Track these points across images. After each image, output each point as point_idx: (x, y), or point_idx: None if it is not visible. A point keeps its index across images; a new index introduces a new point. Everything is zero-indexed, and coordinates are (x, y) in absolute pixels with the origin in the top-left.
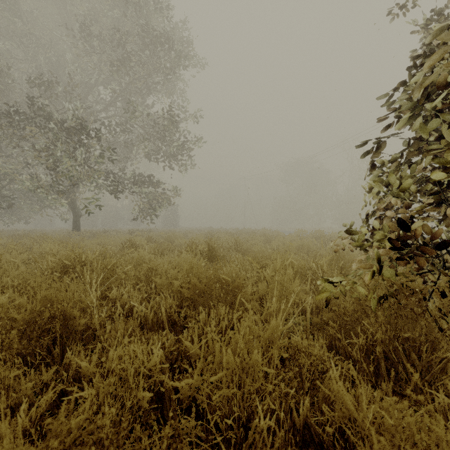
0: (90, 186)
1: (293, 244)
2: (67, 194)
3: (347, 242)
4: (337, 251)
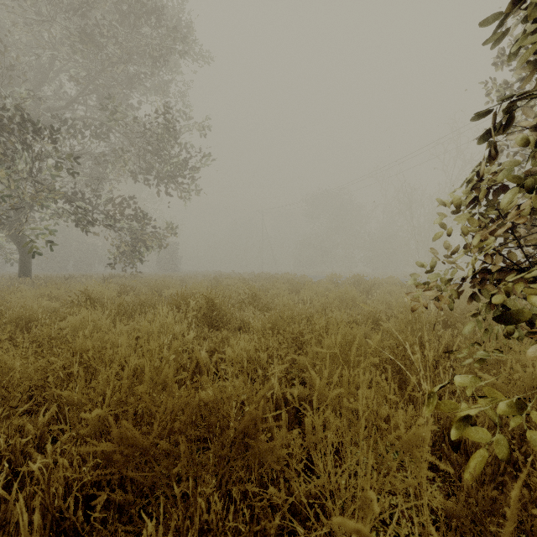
0: (43, 213)
1: (332, 295)
2: (9, 224)
3: (431, 295)
4: (413, 309)
